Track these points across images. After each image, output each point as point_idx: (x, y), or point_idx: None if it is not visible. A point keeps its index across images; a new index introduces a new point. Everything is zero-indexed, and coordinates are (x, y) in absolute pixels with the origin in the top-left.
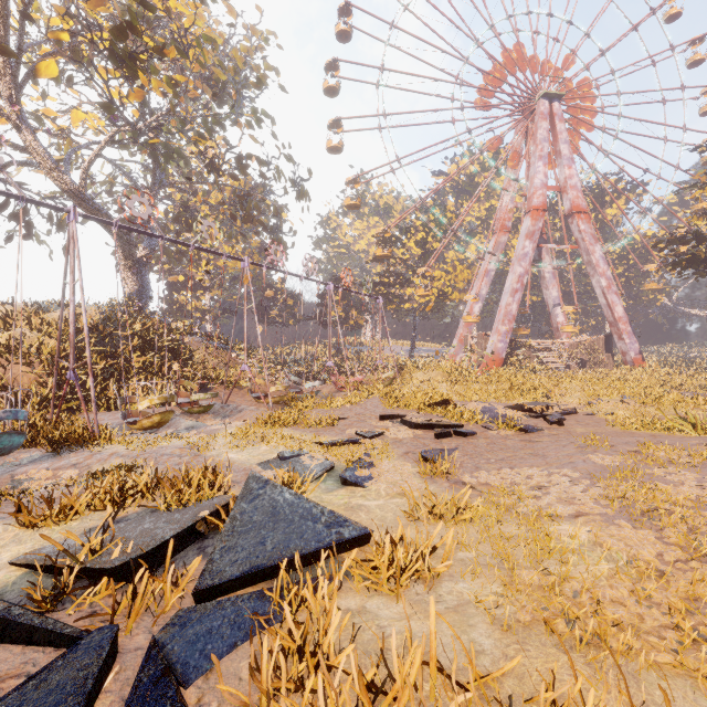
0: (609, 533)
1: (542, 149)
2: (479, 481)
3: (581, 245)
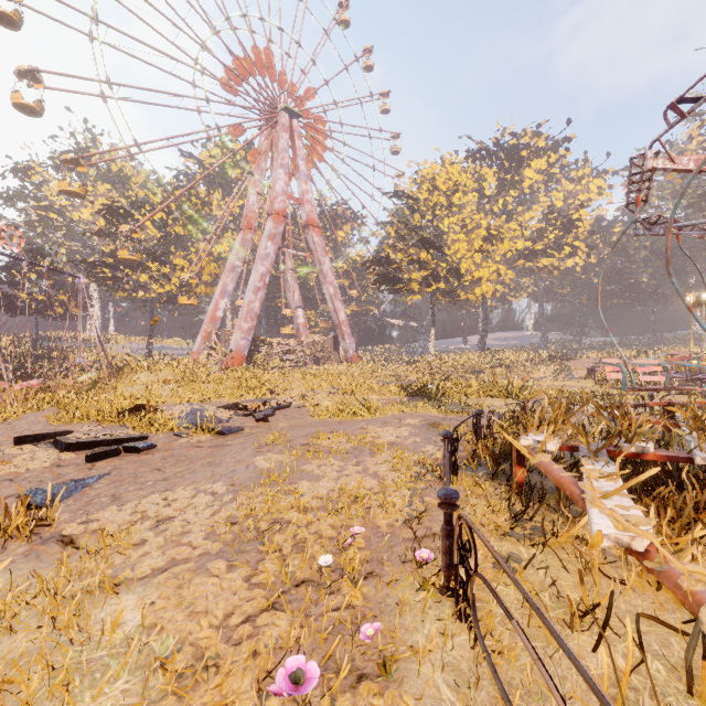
0: (183, 594)
1: (284, 158)
2: (91, 527)
3: (315, 255)
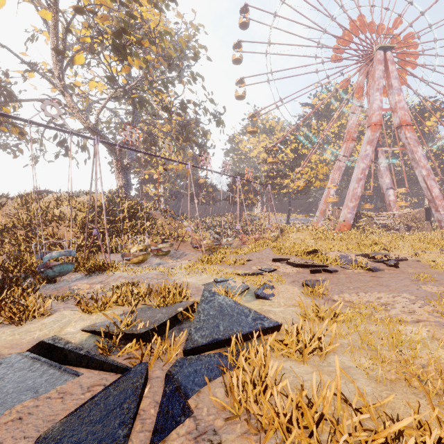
0: (442, 332)
1: (379, 84)
2: (344, 299)
3: (407, 147)
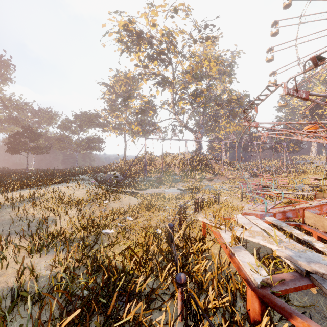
0: None
1: None
2: None
3: None
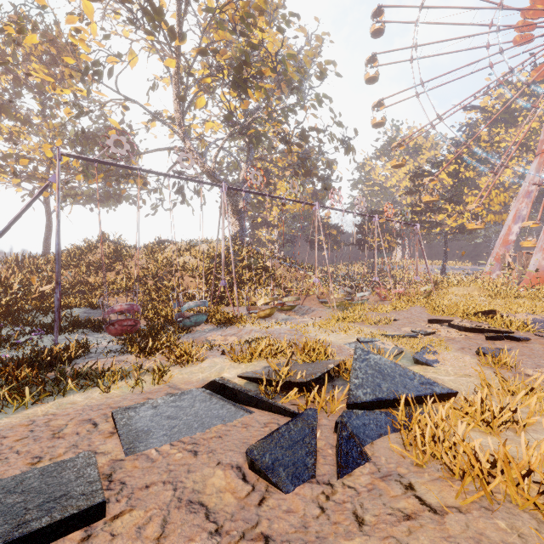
0: None
1: None
2: None
3: None
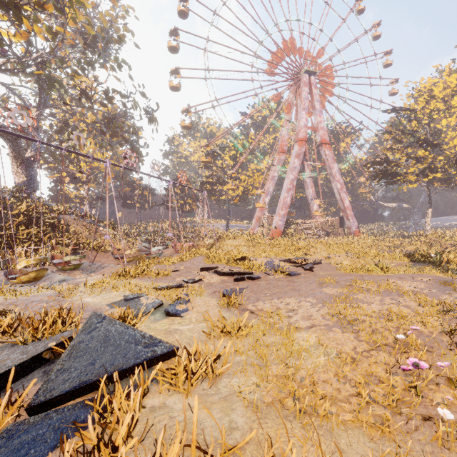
0: (328, 336)
1: (305, 104)
2: (258, 308)
3: (326, 163)
